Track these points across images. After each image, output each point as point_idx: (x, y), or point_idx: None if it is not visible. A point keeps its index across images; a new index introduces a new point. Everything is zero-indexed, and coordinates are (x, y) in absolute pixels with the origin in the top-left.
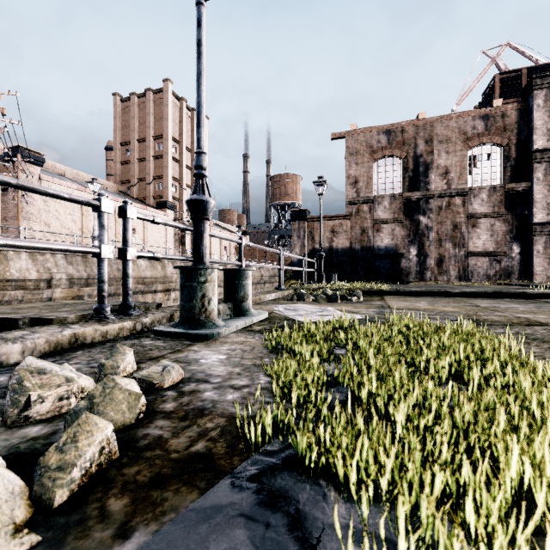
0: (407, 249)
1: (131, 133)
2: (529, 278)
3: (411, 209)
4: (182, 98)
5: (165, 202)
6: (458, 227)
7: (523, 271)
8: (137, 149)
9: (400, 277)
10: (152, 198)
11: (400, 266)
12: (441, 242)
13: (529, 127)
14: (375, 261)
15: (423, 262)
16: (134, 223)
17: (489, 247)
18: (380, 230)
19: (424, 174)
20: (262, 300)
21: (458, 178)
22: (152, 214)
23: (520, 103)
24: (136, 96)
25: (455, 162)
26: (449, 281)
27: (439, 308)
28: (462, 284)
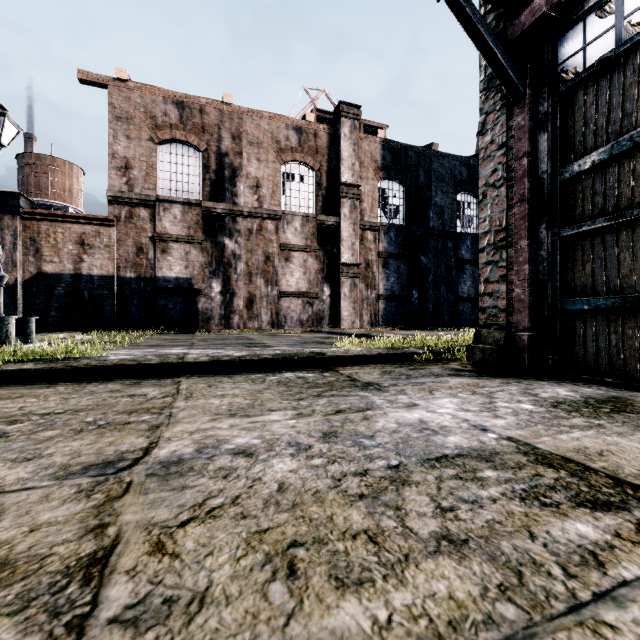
0: (209, 283)
1: None
2: (338, 324)
3: (213, 226)
4: None
5: None
6: (271, 259)
7: (333, 315)
8: None
9: (199, 323)
10: None
11: (199, 308)
12: (251, 277)
13: (338, 157)
14: (159, 299)
15: (229, 302)
16: None
17: (302, 286)
18: (167, 251)
19: (231, 182)
20: None
21: (271, 196)
22: None
23: (330, 127)
24: None
25: (267, 175)
26: (260, 328)
27: None
28: (273, 333)
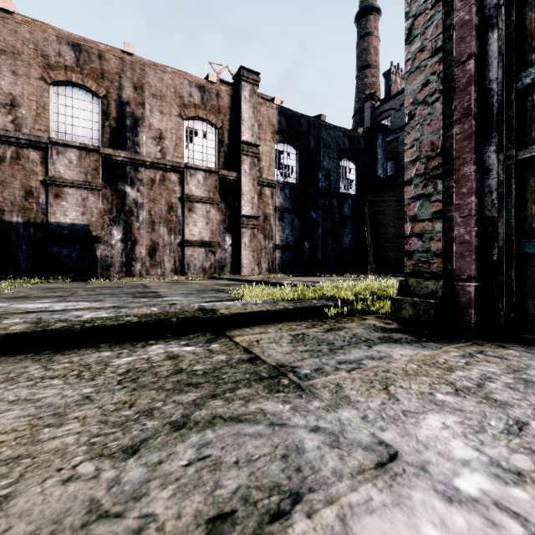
0: (108, 230)
1: None
2: (239, 271)
3: (114, 173)
4: None
5: None
6: (174, 209)
7: (234, 263)
8: None
9: (97, 270)
10: None
11: (97, 255)
12: (154, 225)
13: (239, 117)
14: (52, 245)
15: (131, 250)
16: None
17: (205, 236)
18: (61, 196)
19: (133, 131)
20: None
21: (174, 149)
22: None
23: (232, 89)
24: None
25: (170, 128)
26: (163, 275)
27: None
28: (176, 280)
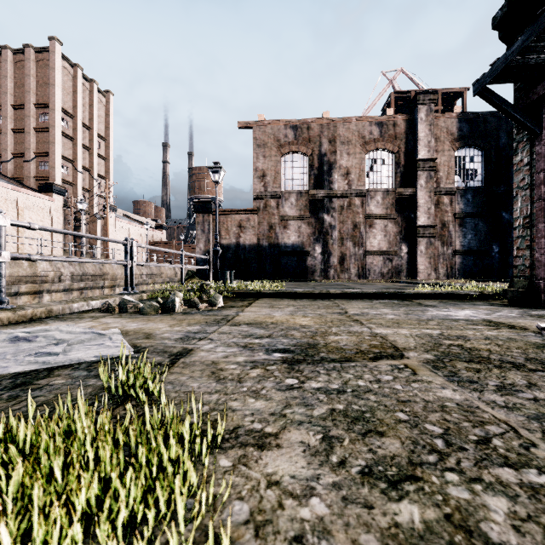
0: (313, 247)
1: (2, 96)
2: (415, 276)
3: (316, 207)
4: (76, 64)
5: (51, 185)
6: (358, 227)
7: (410, 269)
8: (11, 117)
9: (306, 275)
10: (34, 178)
11: (306, 264)
12: (343, 241)
13: (415, 138)
14: (282, 259)
15: (327, 260)
16: (1, 208)
17: (383, 246)
18: (287, 227)
19: (328, 173)
20: (58, 312)
21: (358, 179)
22: (31, 198)
23: (407, 115)
24: (10, 51)
25: (355, 164)
26: (349, 279)
27: (292, 321)
28: (360, 282)
